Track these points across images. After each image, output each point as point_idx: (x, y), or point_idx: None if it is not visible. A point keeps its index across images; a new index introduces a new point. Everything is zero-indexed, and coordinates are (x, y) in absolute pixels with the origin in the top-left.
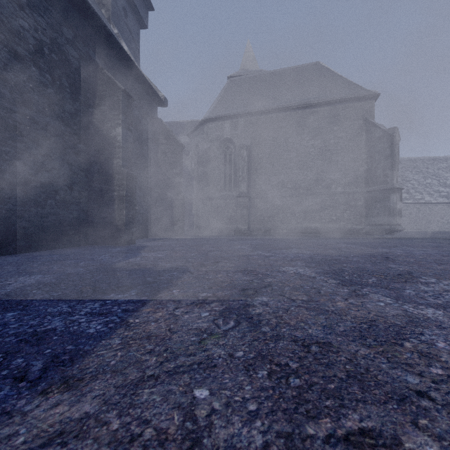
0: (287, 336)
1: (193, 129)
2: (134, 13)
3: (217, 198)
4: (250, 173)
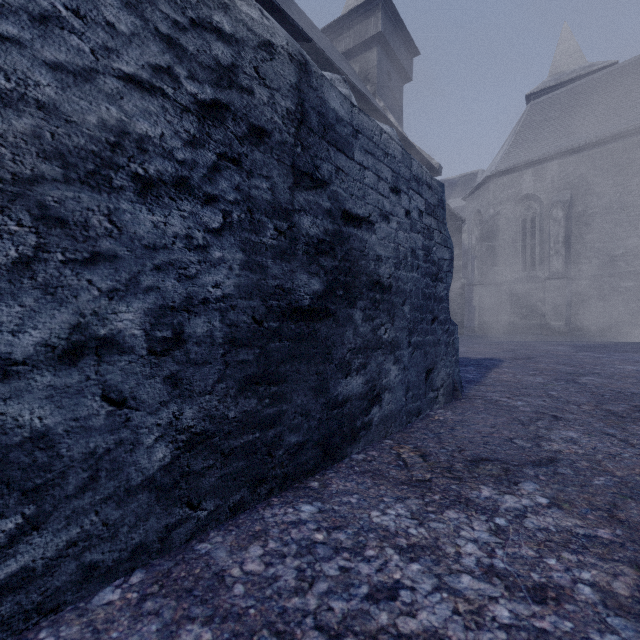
0: (608, 389)
1: (472, 190)
2: (397, 71)
3: (511, 282)
4: (569, 241)
